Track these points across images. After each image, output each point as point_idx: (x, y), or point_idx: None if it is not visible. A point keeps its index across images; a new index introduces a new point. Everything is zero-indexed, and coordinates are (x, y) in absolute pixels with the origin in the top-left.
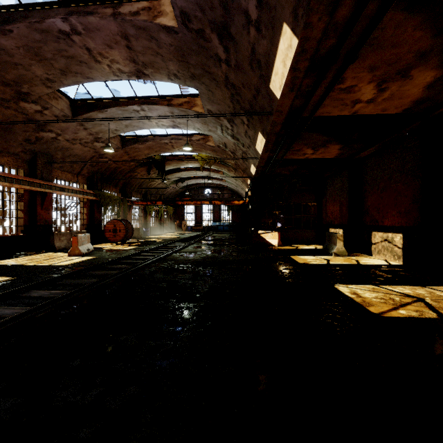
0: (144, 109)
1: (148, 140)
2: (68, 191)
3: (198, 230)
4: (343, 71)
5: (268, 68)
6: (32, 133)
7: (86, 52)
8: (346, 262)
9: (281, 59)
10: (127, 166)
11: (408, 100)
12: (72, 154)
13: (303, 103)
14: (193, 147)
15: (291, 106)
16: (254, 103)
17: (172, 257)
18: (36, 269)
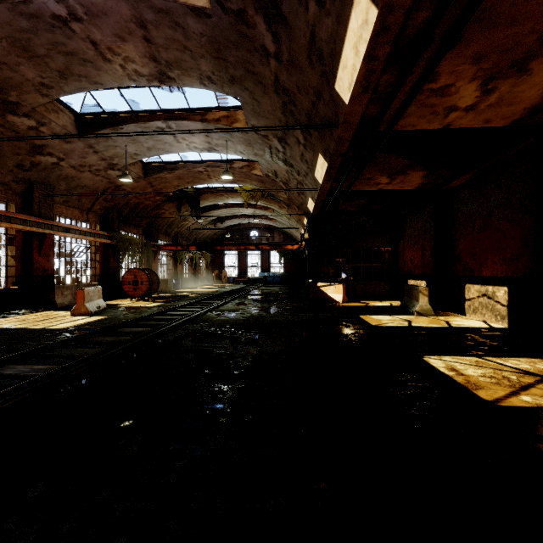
0: (170, 125)
1: (177, 167)
2: (74, 232)
3: (242, 282)
4: (438, 61)
5: (334, 61)
6: (26, 157)
7: (90, 46)
8: (433, 324)
9: (352, 45)
10: (152, 201)
11: (520, 106)
12: (79, 184)
13: (380, 111)
14: (235, 176)
15: (363, 116)
16: (313, 114)
17: (206, 317)
18: (24, 334)
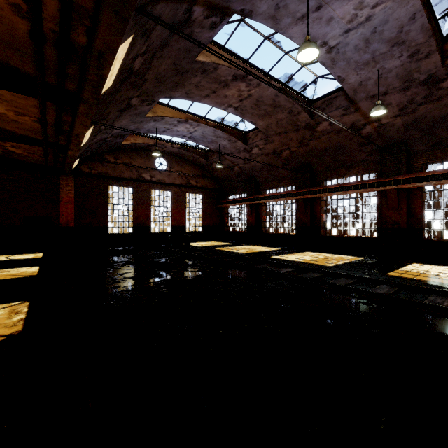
0: None
1: None
2: None
3: None
4: None
5: None
6: None
7: None
8: None
9: None
10: None
11: None
12: None
13: None
14: None
15: None
16: None
17: None
18: None
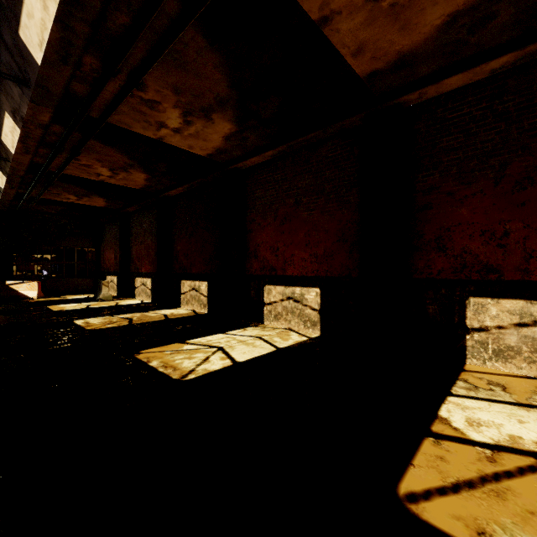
0: None
1: None
2: None
3: None
4: (73, 157)
5: None
6: None
7: None
8: (106, 305)
9: (9, 130)
10: None
11: (139, 183)
12: None
13: (45, 163)
14: None
15: (34, 161)
16: None
17: None
18: None
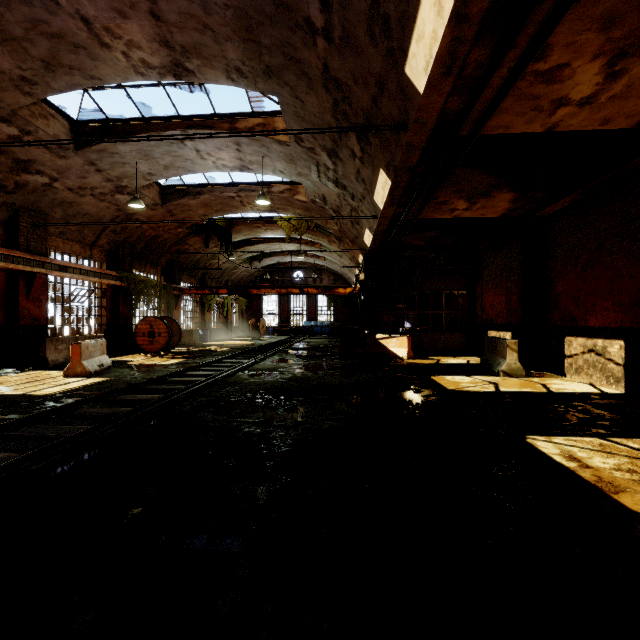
0: (192, 136)
1: (203, 192)
2: (73, 271)
3: (283, 332)
4: (555, 23)
5: (405, 30)
6: (9, 176)
7: (82, 25)
8: (527, 388)
9: None
10: (173, 234)
11: None
12: (80, 212)
13: (465, 104)
14: (274, 203)
15: (442, 114)
16: (373, 113)
17: (235, 378)
18: None
